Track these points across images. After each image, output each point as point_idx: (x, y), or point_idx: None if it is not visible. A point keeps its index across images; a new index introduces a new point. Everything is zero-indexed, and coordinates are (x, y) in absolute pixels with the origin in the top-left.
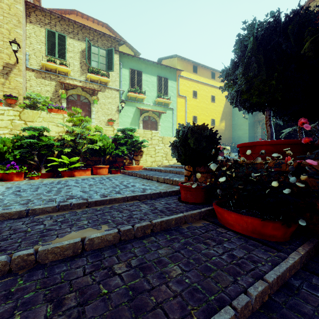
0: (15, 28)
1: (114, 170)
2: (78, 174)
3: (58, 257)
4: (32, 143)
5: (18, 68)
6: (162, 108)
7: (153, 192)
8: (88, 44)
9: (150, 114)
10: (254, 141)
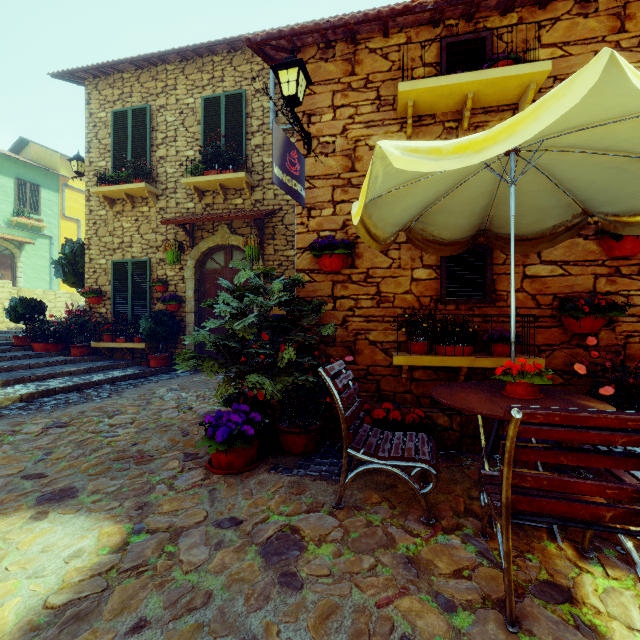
0: None
1: None
2: None
3: None
4: None
5: None
6: (27, 234)
7: None
8: None
9: None
10: None
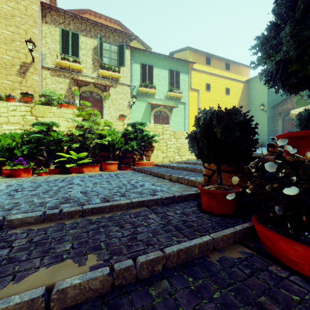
0: (31, 28)
1: (123, 166)
2: (87, 170)
3: None
4: (39, 138)
5: (34, 67)
6: (173, 103)
7: (165, 195)
8: (100, 40)
9: (161, 109)
10: (274, 135)
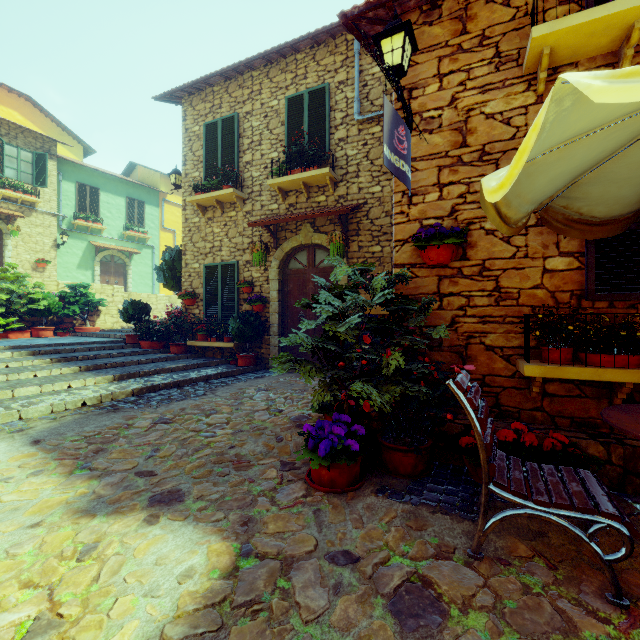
0: None
1: (61, 332)
2: (14, 337)
3: (66, 352)
4: None
5: None
6: (135, 245)
7: (108, 340)
8: None
9: (114, 253)
10: None
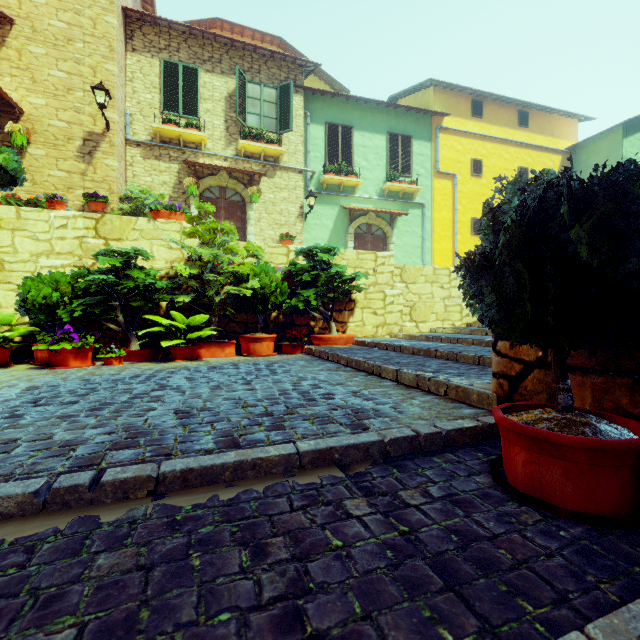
0: (104, 62)
1: (287, 346)
2: (208, 354)
3: None
4: (107, 283)
5: (109, 141)
6: (398, 206)
7: (392, 432)
8: (242, 79)
9: (370, 219)
10: None
